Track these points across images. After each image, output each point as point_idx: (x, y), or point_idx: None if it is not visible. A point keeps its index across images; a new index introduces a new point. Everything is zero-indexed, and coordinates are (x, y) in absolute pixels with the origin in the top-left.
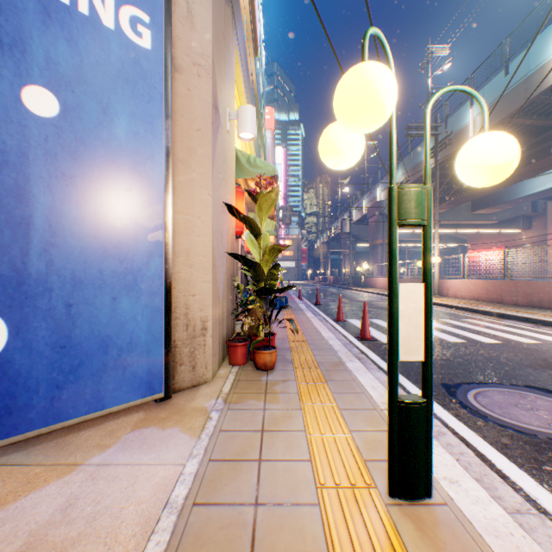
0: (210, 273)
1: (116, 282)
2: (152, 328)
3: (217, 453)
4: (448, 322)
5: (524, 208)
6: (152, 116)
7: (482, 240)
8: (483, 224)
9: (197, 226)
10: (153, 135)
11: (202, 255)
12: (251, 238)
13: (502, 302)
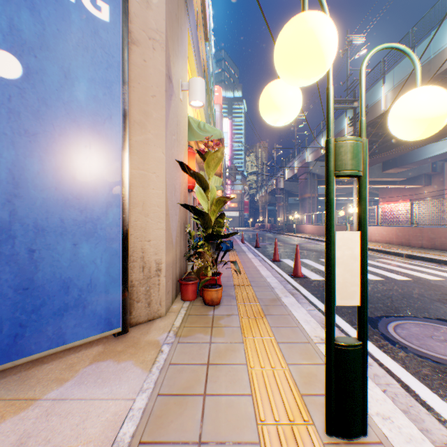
0: (163, 222)
1: (77, 229)
2: (110, 270)
3: (166, 387)
4: None
5: (426, 168)
6: (110, 82)
7: (391, 194)
8: (392, 181)
9: (152, 180)
10: (112, 99)
11: (156, 206)
12: (200, 191)
13: (409, 245)
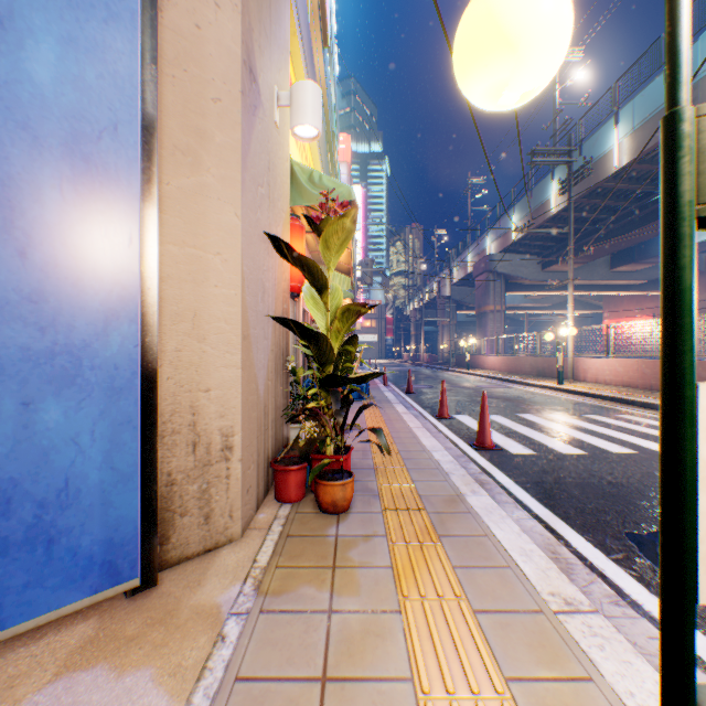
0: (237, 352)
1: (31, 370)
2: (114, 457)
3: None
4: (596, 419)
5: None
6: (114, 51)
7: (623, 306)
8: (625, 285)
9: (213, 268)
10: (117, 88)
11: (223, 320)
12: (313, 294)
13: None
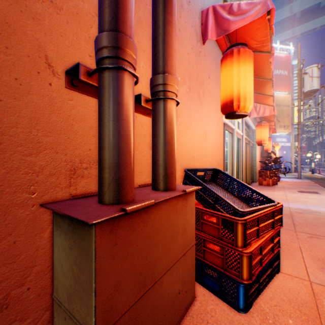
0: (293, 162)
1: (287, 163)
2: (289, 167)
3: None
4: None
5: None
6: (289, 150)
7: None
8: None
9: (291, 158)
10: (289, 152)
11: (292, 161)
12: (296, 158)
13: None
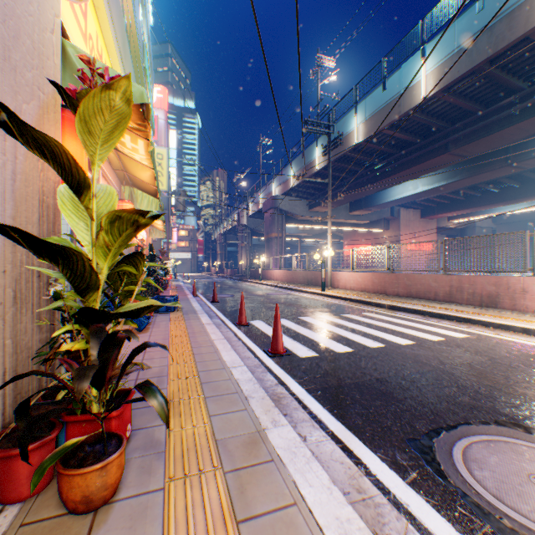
0: None
1: None
2: None
3: None
4: (352, 317)
5: (386, 212)
6: None
7: (355, 237)
8: (357, 224)
9: None
10: None
11: None
12: (74, 197)
13: (386, 293)
